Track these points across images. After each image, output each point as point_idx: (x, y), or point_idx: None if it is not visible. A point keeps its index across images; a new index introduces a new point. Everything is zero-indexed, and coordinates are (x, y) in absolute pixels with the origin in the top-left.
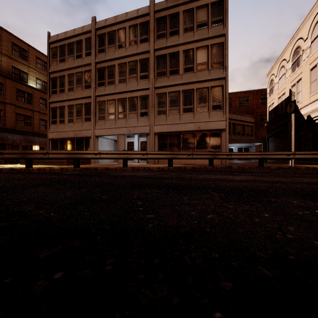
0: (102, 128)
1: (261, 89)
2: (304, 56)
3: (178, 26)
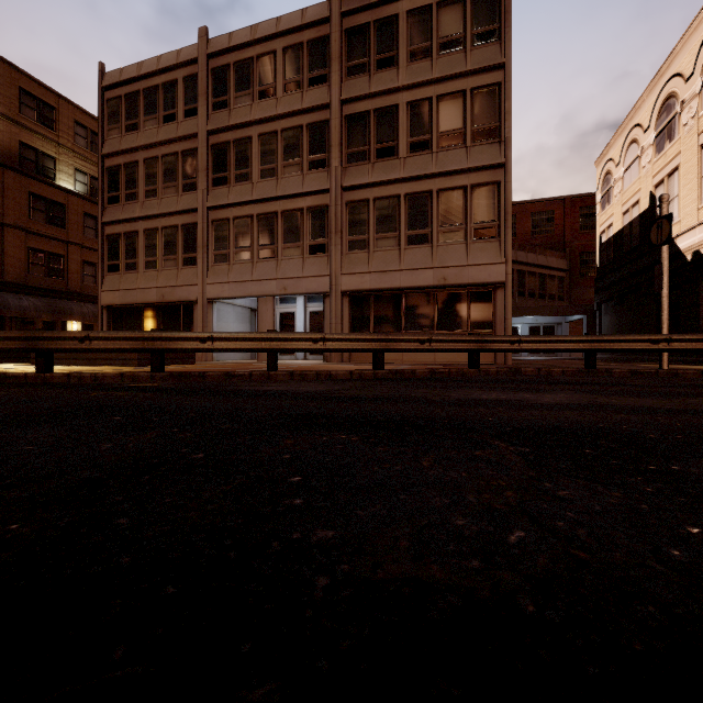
0: (223, 282)
1: (581, 195)
2: (686, 116)
3: (395, 46)
